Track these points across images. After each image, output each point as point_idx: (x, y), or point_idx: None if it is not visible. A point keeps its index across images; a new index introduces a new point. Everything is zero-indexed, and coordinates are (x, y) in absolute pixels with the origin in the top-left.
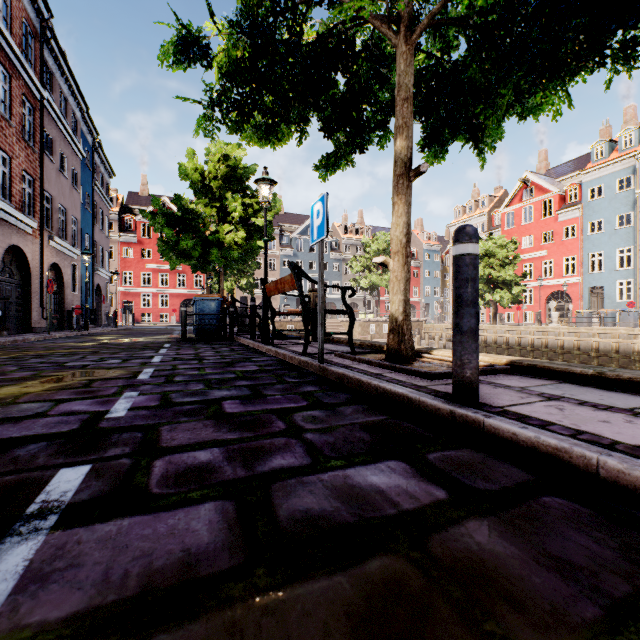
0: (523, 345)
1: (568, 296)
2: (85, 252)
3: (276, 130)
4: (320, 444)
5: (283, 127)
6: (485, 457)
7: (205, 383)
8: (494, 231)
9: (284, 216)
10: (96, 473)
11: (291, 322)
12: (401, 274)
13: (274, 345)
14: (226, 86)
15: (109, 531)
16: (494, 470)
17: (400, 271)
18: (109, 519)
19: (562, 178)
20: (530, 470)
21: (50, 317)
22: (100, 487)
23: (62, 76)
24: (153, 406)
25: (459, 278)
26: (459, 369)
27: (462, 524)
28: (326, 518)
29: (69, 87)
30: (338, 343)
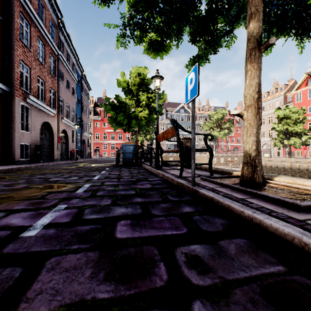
0: (310, 170)
1: None
2: (76, 124)
3: (163, 44)
4: None
5: (167, 42)
6: None
7: (113, 199)
8: (288, 104)
9: (168, 104)
10: None
11: (171, 156)
12: (254, 121)
13: (162, 170)
14: (133, 15)
15: None
16: None
17: (253, 119)
18: None
19: None
20: None
21: (62, 154)
22: None
23: (67, 45)
24: (64, 223)
25: None
26: None
27: None
28: None
29: (70, 49)
30: (199, 169)
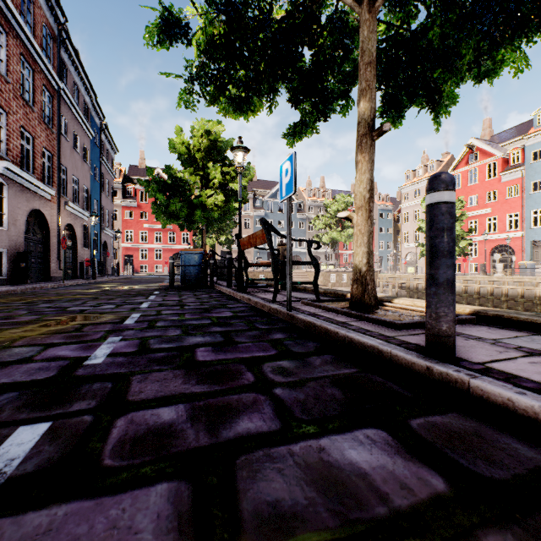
0: (469, 293)
1: (511, 249)
2: (93, 214)
3: (249, 102)
4: (290, 402)
5: (255, 99)
6: (477, 426)
7: (182, 329)
8: None
9: (257, 182)
10: (52, 434)
11: (263, 272)
12: (364, 228)
13: (247, 293)
14: (204, 62)
15: (38, 526)
16: (494, 446)
17: (363, 225)
18: (44, 505)
19: (505, 143)
20: (538, 448)
21: (66, 268)
22: (50, 454)
23: (75, 70)
24: (130, 352)
25: (434, 227)
26: (434, 322)
27: (479, 539)
28: (299, 518)
29: (81, 79)
30: (304, 291)
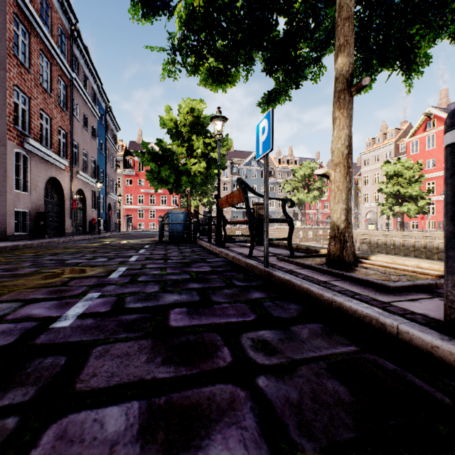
0: (428, 248)
1: None
2: (98, 181)
3: (226, 73)
4: (279, 406)
5: (232, 71)
6: None
7: (161, 284)
8: (400, 156)
9: (234, 153)
10: None
11: (239, 229)
12: (343, 184)
13: (225, 247)
14: (185, 34)
15: None
16: None
17: (342, 181)
18: None
19: None
20: None
21: (77, 225)
22: None
23: (85, 63)
24: (102, 313)
25: None
26: None
27: None
28: None
29: (89, 70)
30: (277, 246)
